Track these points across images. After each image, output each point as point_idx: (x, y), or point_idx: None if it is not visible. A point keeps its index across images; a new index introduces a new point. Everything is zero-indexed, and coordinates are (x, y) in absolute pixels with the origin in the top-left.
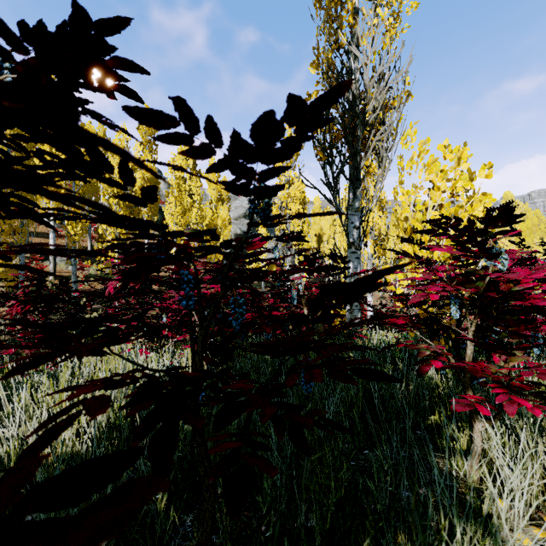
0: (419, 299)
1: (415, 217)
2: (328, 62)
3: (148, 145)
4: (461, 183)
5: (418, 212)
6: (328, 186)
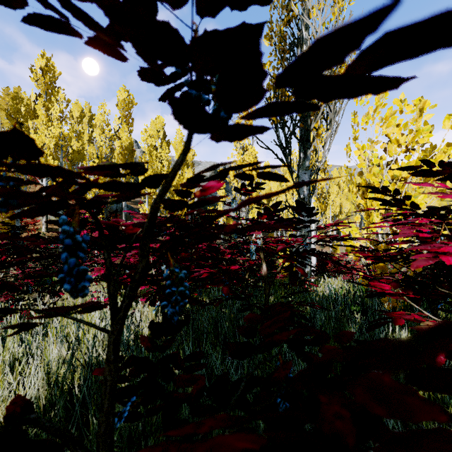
0: (427, 263)
1: (372, 172)
2: (280, 32)
3: (125, 119)
4: (424, 135)
5: (374, 166)
6: (281, 147)
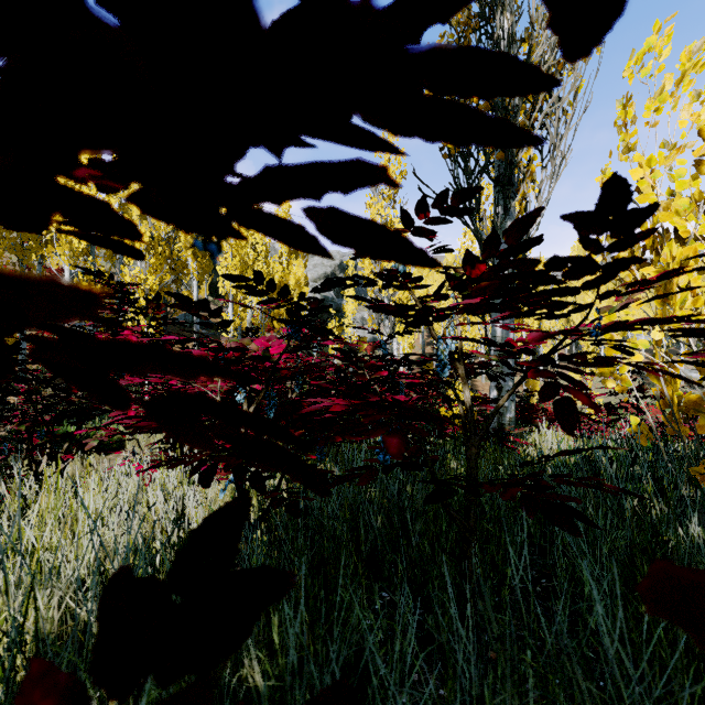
0: None
1: (672, 207)
2: None
3: None
4: None
5: (677, 197)
6: None
